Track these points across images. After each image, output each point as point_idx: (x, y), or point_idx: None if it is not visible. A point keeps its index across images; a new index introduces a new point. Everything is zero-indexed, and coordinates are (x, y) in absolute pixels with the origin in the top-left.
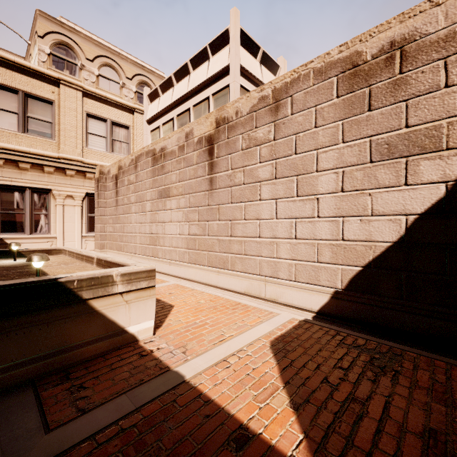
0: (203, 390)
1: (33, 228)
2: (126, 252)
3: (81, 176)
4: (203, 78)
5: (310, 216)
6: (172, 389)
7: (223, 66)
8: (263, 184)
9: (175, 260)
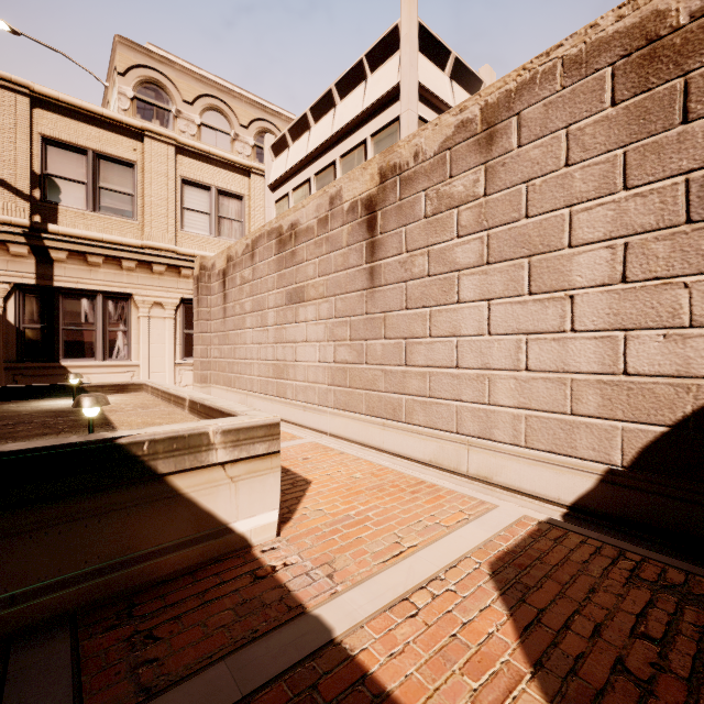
0: (369, 667)
1: (107, 351)
2: (237, 388)
3: (174, 273)
4: (357, 110)
5: (555, 330)
6: (309, 658)
7: (390, 86)
8: (463, 275)
9: (312, 404)
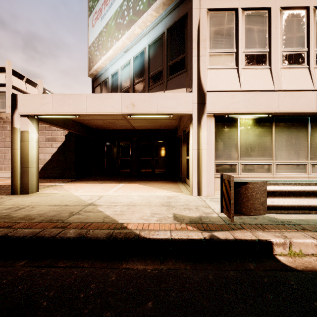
0: None
1: None
2: None
3: None
4: None
5: None
6: None
7: (2, 82)
8: None
9: None
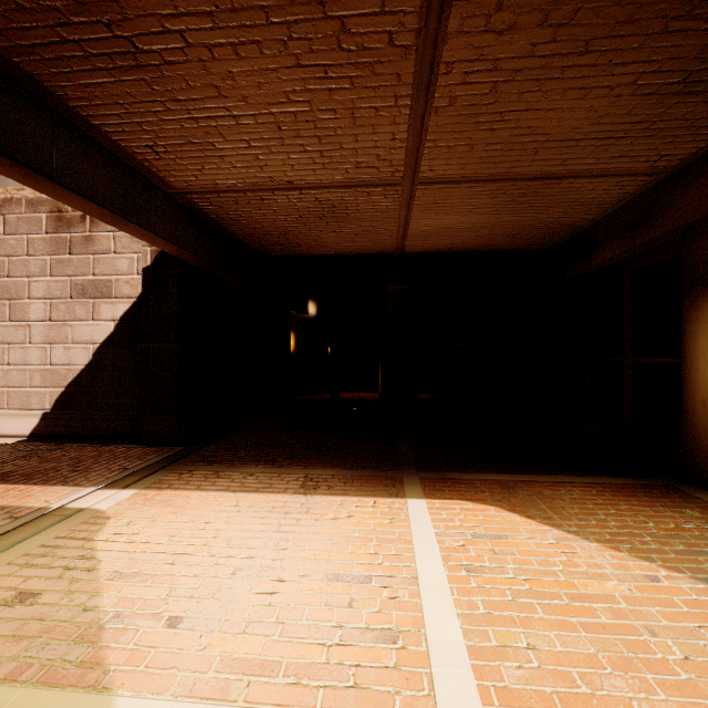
0: None
1: None
2: None
3: None
4: None
5: (22, 342)
6: None
7: None
8: None
9: None
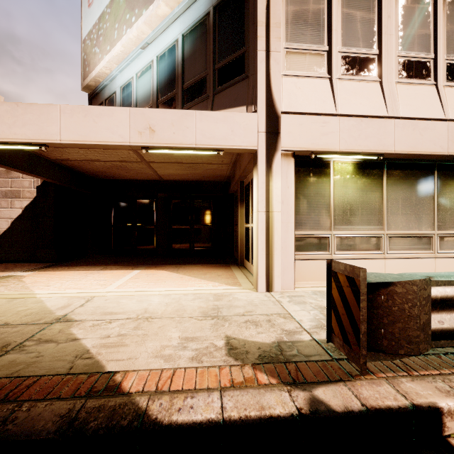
0: None
1: None
2: None
3: None
4: None
5: None
6: None
7: None
8: None
9: None
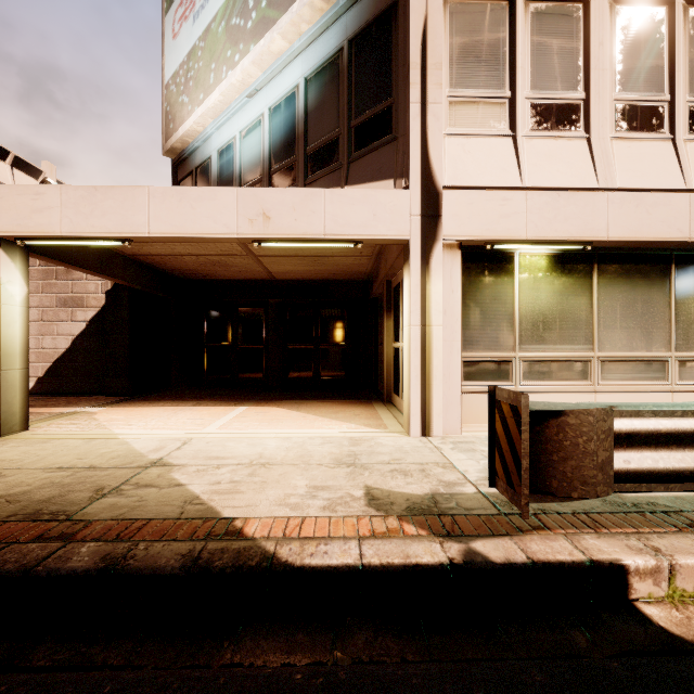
0: None
1: None
2: None
3: None
4: None
5: None
6: None
7: None
8: None
9: None
